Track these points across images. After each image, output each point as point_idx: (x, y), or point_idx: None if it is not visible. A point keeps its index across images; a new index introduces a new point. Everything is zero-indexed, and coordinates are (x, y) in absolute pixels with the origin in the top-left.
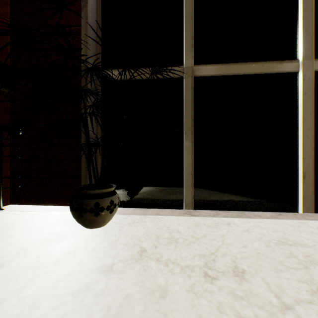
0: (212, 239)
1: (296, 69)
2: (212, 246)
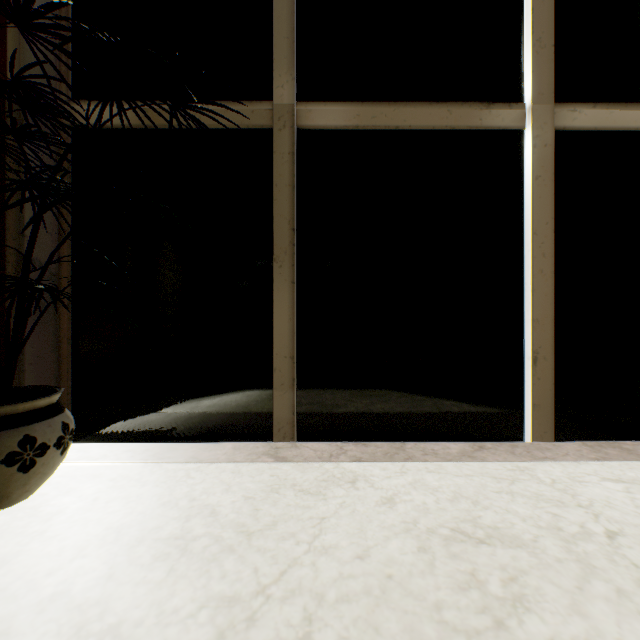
0: (288, 536)
1: (520, 124)
2: (275, 562)
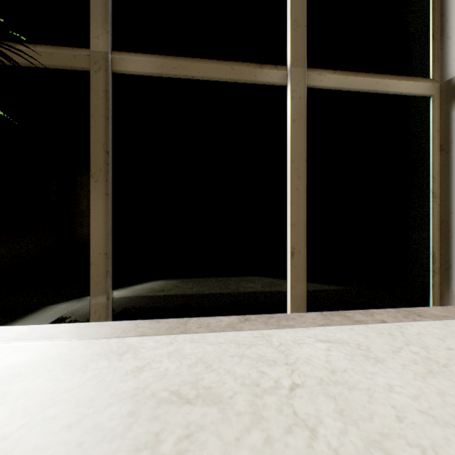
0: (19, 410)
1: (284, 81)
2: None
